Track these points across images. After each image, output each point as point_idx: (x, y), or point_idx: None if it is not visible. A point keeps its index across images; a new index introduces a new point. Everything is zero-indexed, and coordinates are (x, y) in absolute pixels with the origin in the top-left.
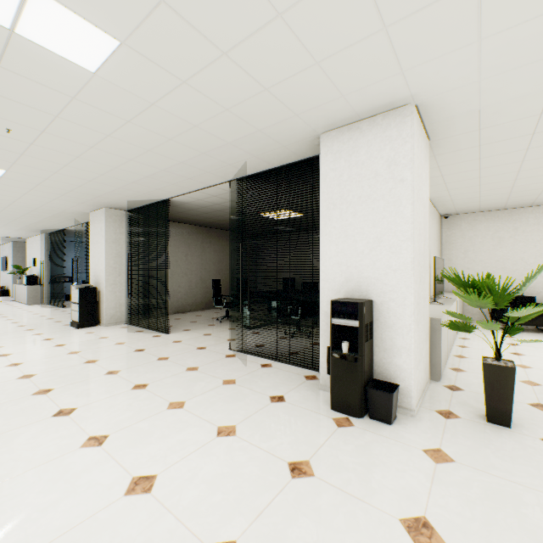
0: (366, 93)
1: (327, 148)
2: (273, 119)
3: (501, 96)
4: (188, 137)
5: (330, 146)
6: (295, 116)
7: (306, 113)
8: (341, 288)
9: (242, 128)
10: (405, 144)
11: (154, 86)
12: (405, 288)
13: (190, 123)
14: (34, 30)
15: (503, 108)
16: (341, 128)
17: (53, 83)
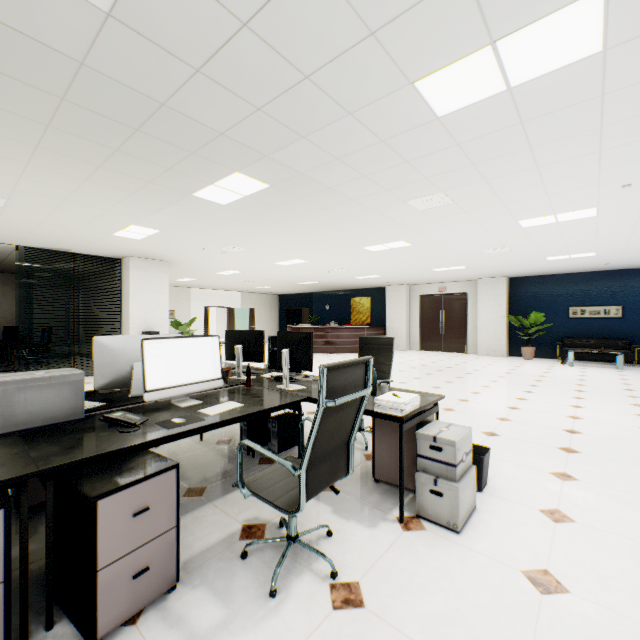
0: (165, 258)
1: (134, 264)
2: (129, 251)
3: (186, 266)
4: (78, 241)
5: (136, 264)
6: (137, 253)
7: (142, 254)
8: (141, 327)
9: (110, 248)
10: (167, 275)
11: (120, 240)
12: (167, 326)
13: (96, 242)
14: (127, 232)
15: (183, 267)
16: (141, 258)
17: (89, 228)
